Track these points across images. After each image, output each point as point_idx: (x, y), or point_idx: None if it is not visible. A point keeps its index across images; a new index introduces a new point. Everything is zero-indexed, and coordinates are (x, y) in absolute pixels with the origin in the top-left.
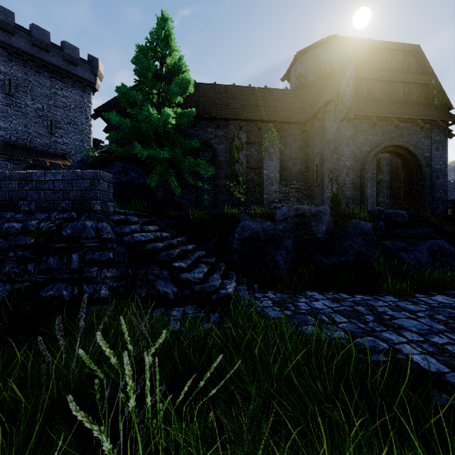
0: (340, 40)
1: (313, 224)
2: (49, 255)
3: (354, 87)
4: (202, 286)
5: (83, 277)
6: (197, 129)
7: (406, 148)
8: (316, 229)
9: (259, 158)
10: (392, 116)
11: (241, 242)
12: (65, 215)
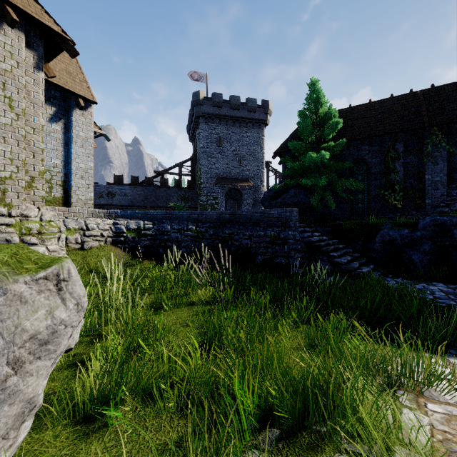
0: None
1: (455, 232)
2: (275, 246)
3: None
4: (346, 266)
5: (289, 256)
6: (351, 149)
7: None
8: None
9: (420, 163)
10: None
11: (380, 245)
12: (279, 228)
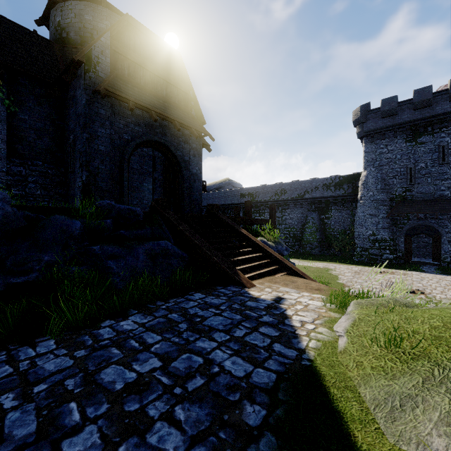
0: (111, 9)
1: None
2: None
3: (112, 59)
4: None
5: None
6: None
7: (168, 148)
8: None
9: None
10: (152, 109)
11: None
12: None
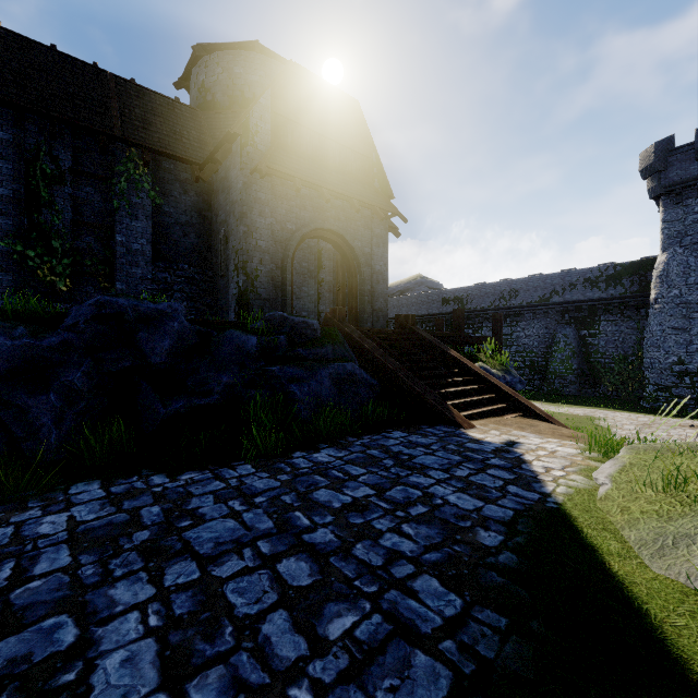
0: (266, 54)
1: (144, 336)
2: None
3: (272, 125)
4: None
5: None
6: None
7: (343, 237)
8: (148, 347)
9: (108, 209)
10: (323, 186)
11: None
12: None
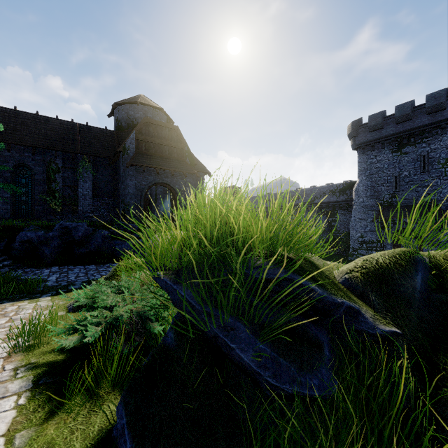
0: (143, 104)
1: (74, 232)
2: None
3: (136, 145)
4: None
5: None
6: (13, 152)
7: (169, 185)
8: (75, 235)
9: (75, 179)
10: (156, 167)
11: (20, 244)
12: None
